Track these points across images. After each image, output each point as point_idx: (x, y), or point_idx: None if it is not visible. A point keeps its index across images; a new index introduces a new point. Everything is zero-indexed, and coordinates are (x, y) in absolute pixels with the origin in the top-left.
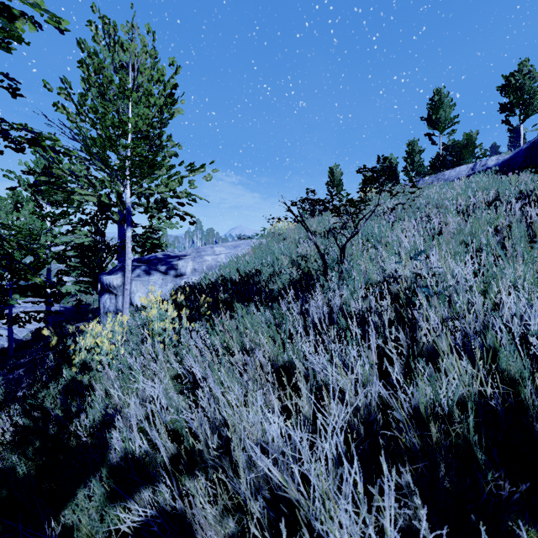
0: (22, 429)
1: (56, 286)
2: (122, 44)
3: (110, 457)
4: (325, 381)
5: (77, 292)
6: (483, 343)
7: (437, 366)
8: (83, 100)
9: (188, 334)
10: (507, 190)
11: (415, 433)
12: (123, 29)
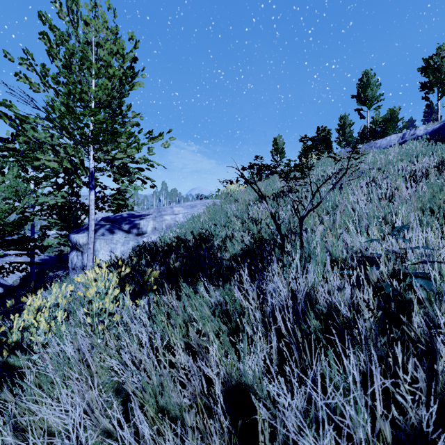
0: None
1: (37, 240)
2: (86, 22)
3: None
4: None
5: (57, 244)
6: None
7: None
8: (45, 70)
9: (135, 309)
10: None
11: None
12: (87, 7)
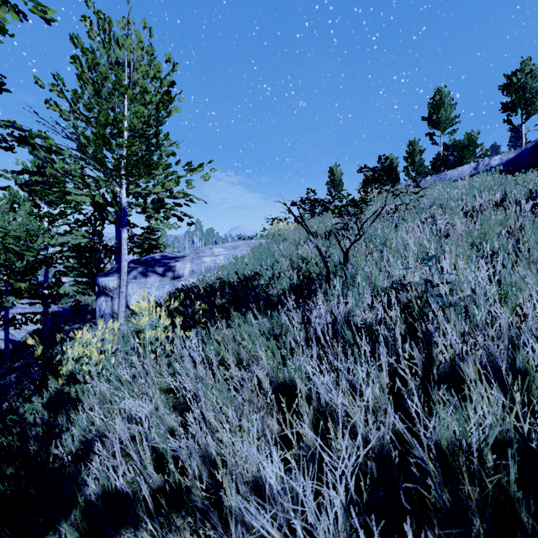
0: (1, 448)
1: (53, 287)
2: (118, 41)
3: (87, 493)
4: (330, 405)
5: (75, 293)
6: (515, 367)
7: (462, 394)
8: (77, 97)
9: (183, 343)
10: (515, 190)
11: (441, 481)
12: (119, 24)
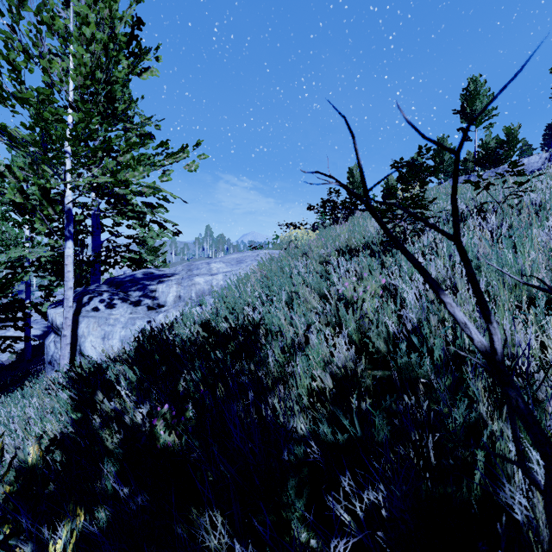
0: None
1: (27, 307)
2: None
3: None
4: None
5: None
6: None
7: None
8: None
9: None
10: None
11: None
12: None
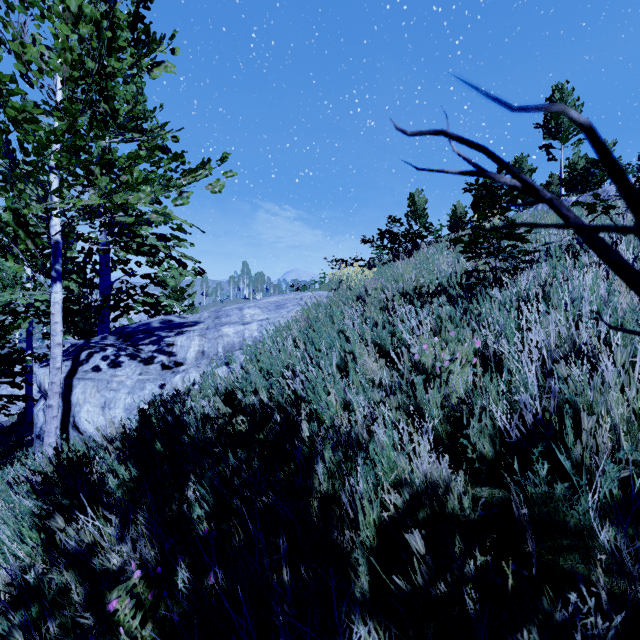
0: None
1: (26, 360)
2: None
3: None
4: None
5: None
6: None
7: None
8: None
9: None
10: None
11: None
12: None
